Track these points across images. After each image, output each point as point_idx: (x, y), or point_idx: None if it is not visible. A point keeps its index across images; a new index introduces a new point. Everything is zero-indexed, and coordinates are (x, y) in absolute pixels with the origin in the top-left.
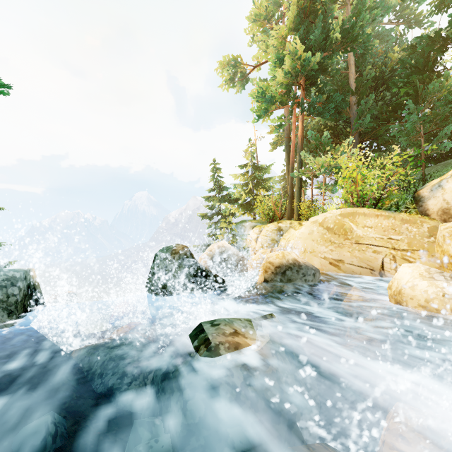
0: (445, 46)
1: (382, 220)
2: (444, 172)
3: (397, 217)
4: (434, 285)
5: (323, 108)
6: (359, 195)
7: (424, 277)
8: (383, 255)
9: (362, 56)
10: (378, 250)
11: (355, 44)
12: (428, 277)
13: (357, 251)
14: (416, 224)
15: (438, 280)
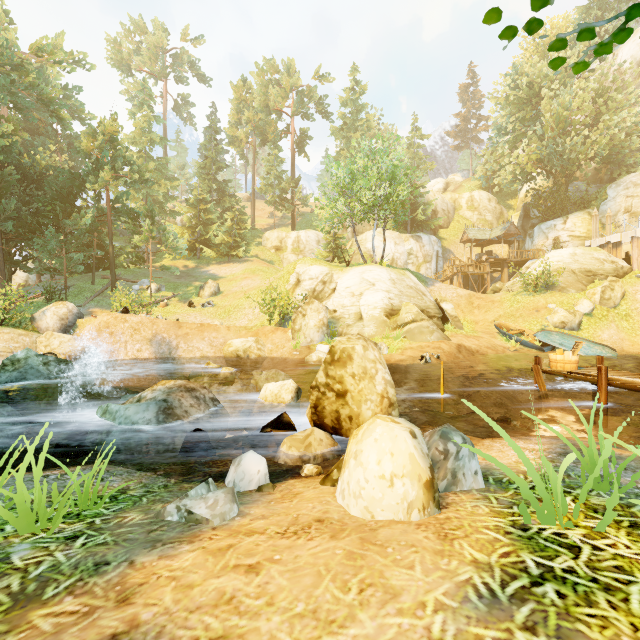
0: (84, 186)
1: (5, 334)
2: (87, 285)
3: (16, 332)
4: None
5: None
6: None
7: None
8: (5, 356)
9: (6, 145)
10: (1, 354)
11: None
12: None
13: None
14: (29, 336)
15: None
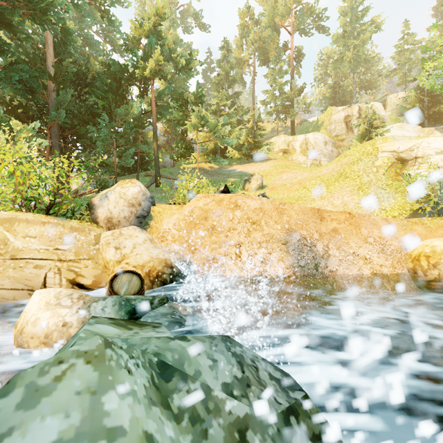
0: (131, 82)
1: (50, 228)
2: None
3: (66, 225)
4: (57, 314)
5: (2, 73)
6: (26, 197)
7: (50, 306)
8: (47, 269)
9: (63, 43)
10: (42, 264)
11: (45, 19)
12: (55, 304)
13: (12, 269)
14: (85, 233)
15: (64, 305)
